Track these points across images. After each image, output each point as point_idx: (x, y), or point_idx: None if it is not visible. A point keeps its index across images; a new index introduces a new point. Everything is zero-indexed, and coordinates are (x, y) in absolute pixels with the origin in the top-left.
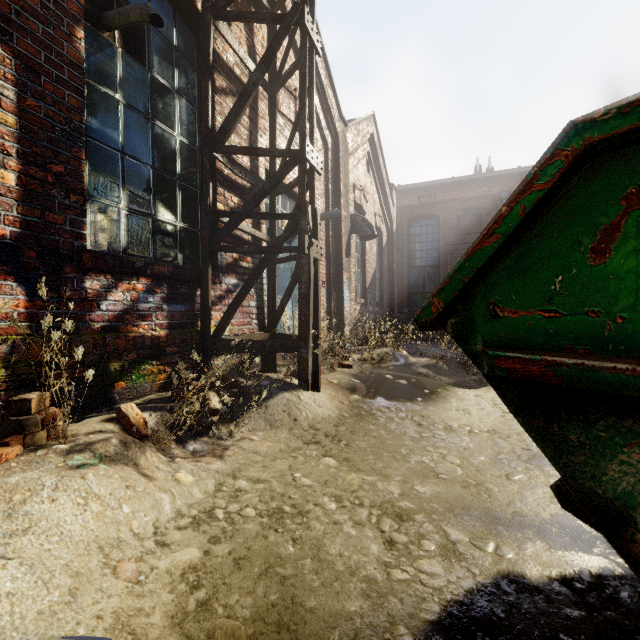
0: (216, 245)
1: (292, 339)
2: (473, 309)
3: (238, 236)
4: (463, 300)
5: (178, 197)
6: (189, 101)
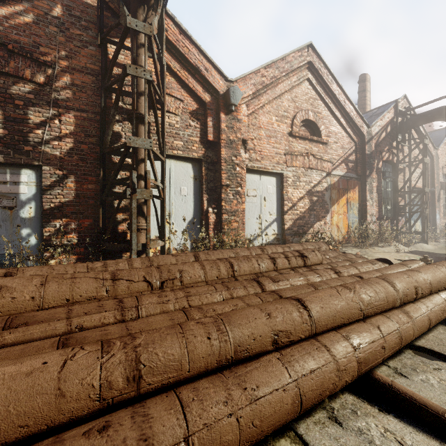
0: (399, 212)
1: (420, 232)
2: None
3: (401, 207)
4: None
5: (389, 202)
6: (391, 181)
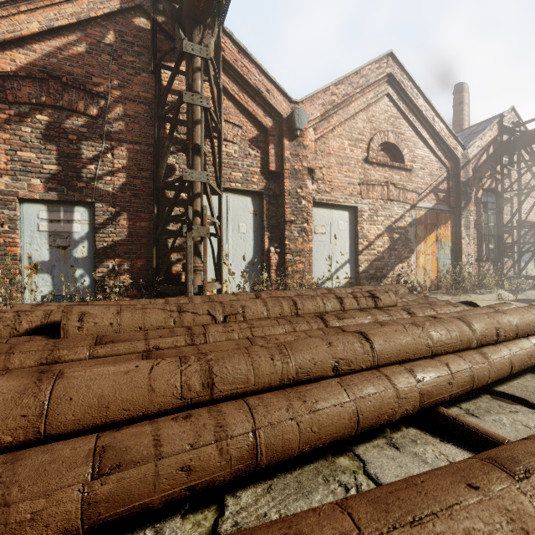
0: (505, 252)
1: (532, 276)
2: None
3: (507, 246)
4: None
5: (492, 240)
6: (494, 213)
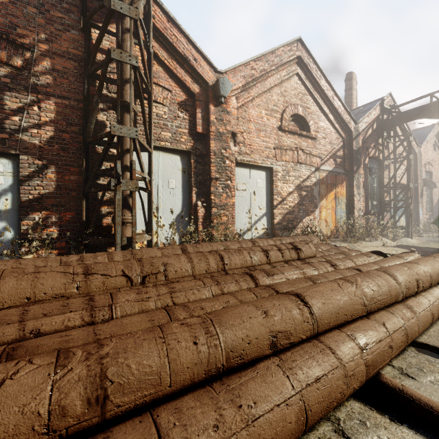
0: (385, 207)
1: (405, 227)
2: (437, 222)
3: (386, 202)
4: (436, 221)
5: (375, 198)
6: (376, 177)
